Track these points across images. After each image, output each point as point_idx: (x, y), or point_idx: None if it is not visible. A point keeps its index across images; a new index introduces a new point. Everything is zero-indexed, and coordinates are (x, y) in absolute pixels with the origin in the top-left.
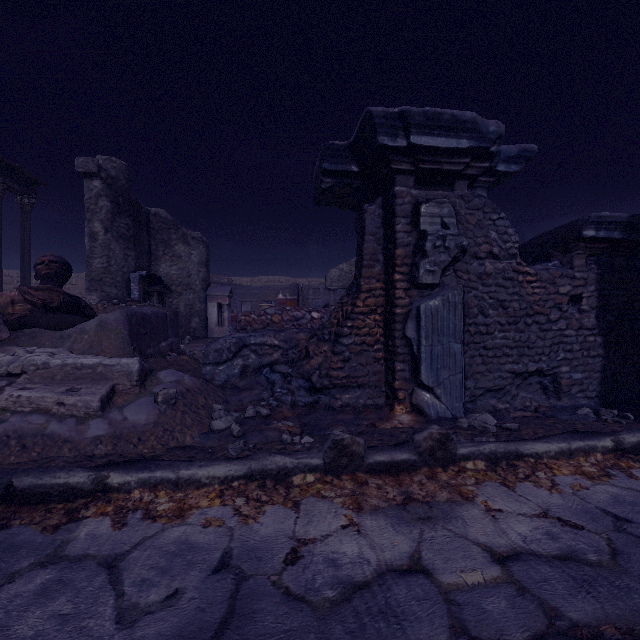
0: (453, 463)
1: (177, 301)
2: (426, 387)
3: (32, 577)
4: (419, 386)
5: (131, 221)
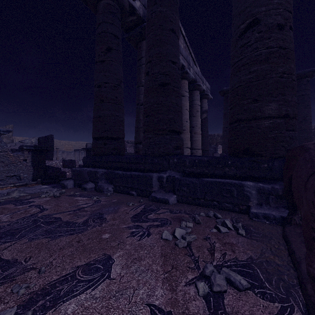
0: None
1: None
2: None
3: None
4: None
5: None
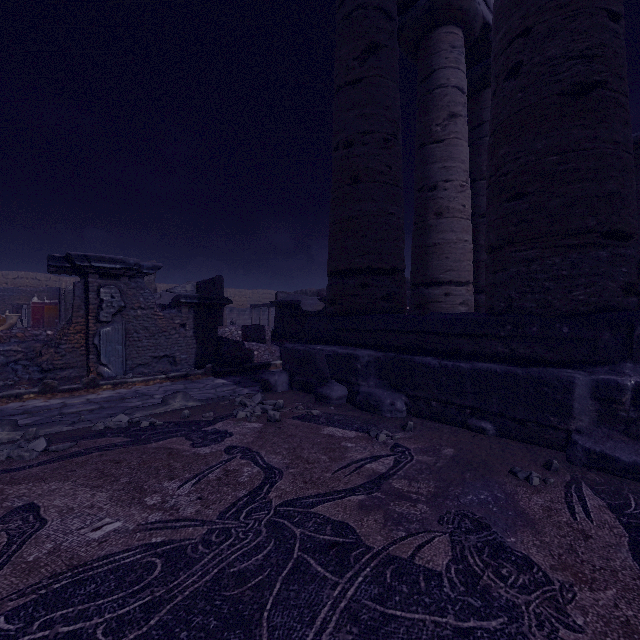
0: (98, 387)
1: None
2: (104, 365)
3: None
4: (101, 364)
5: None
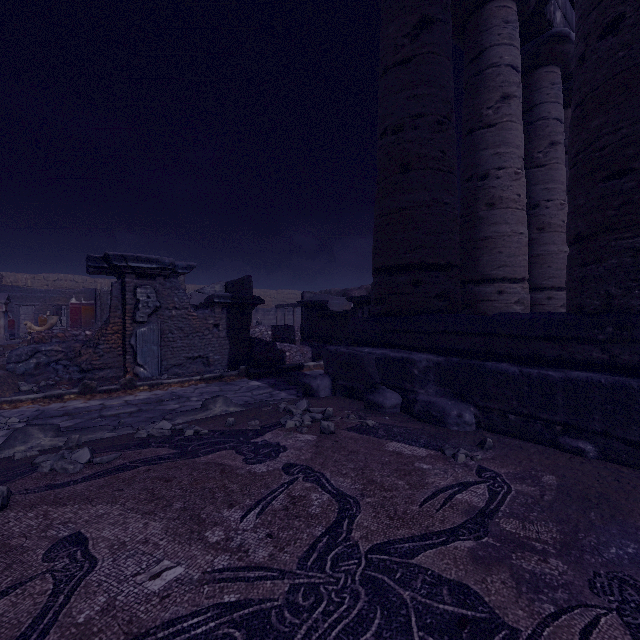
0: (135, 388)
1: None
2: (141, 365)
3: None
4: (138, 365)
5: None
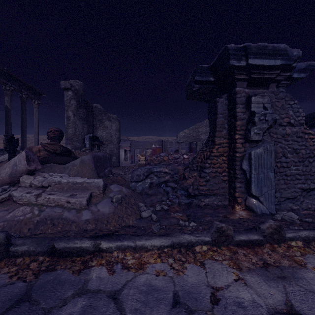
0: (283, 242)
1: (105, 149)
2: (254, 196)
3: (75, 302)
4: (250, 196)
5: (85, 110)
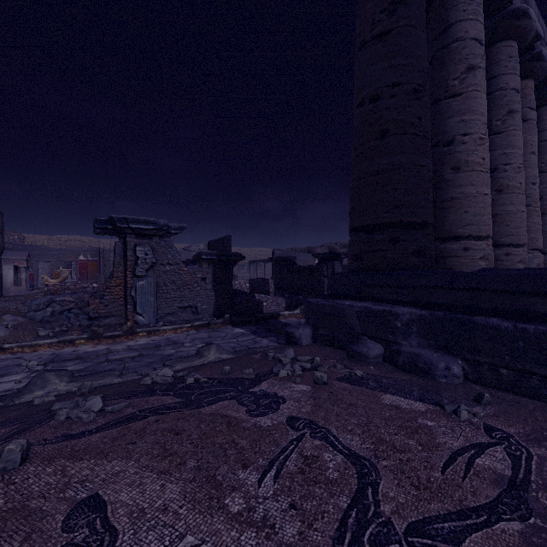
0: (136, 334)
1: None
2: (140, 314)
3: None
4: (137, 314)
5: None
